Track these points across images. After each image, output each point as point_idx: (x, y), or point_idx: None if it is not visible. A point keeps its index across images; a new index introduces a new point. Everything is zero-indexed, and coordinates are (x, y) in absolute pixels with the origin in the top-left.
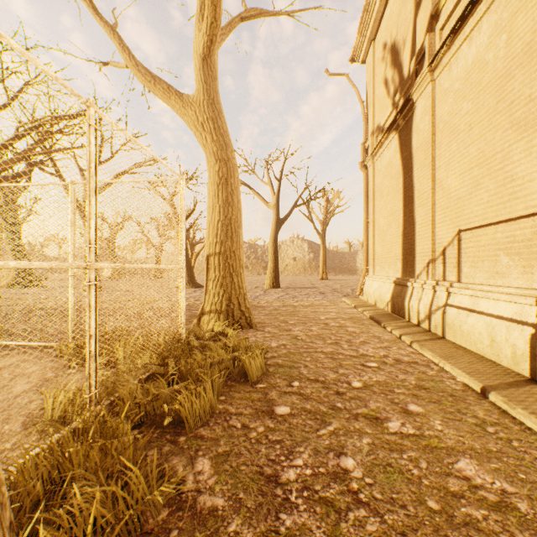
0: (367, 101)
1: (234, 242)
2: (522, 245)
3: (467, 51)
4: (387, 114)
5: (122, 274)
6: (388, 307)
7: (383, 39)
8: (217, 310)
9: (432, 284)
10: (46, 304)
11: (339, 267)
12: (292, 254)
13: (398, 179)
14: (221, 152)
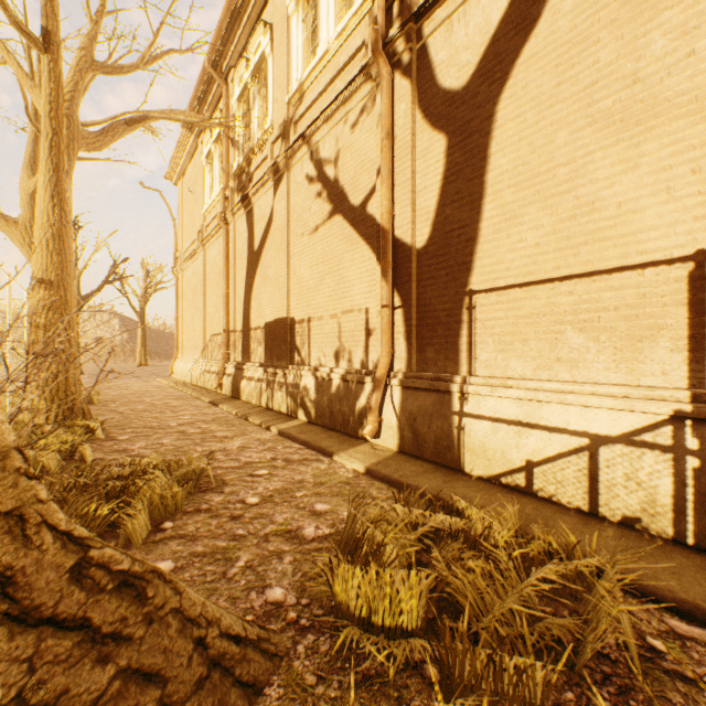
0: (178, 218)
1: None
2: (222, 344)
3: (213, 250)
4: (189, 245)
5: None
6: (187, 379)
7: (188, 186)
8: None
9: (203, 361)
10: None
11: (166, 351)
12: (94, 333)
13: (194, 293)
14: None
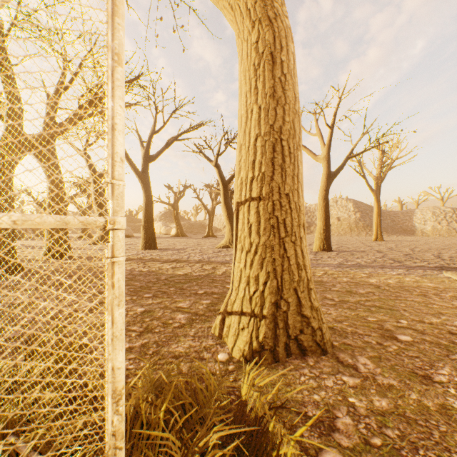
0: None
1: (287, 177)
2: None
3: None
4: None
5: (183, 233)
6: None
7: None
8: (253, 313)
9: None
10: (97, 262)
11: (391, 227)
12: (335, 214)
13: None
14: (261, 4)
